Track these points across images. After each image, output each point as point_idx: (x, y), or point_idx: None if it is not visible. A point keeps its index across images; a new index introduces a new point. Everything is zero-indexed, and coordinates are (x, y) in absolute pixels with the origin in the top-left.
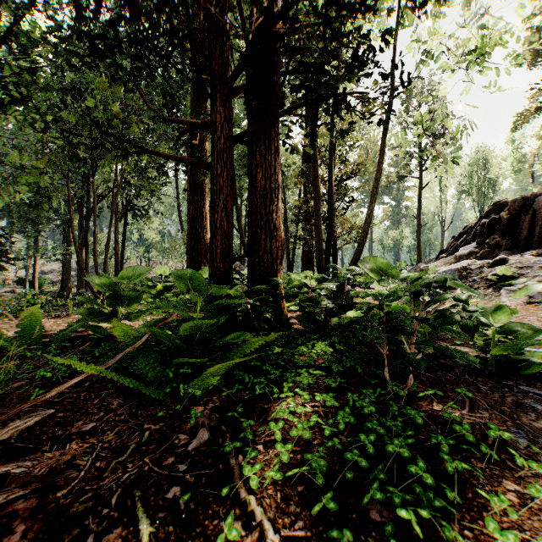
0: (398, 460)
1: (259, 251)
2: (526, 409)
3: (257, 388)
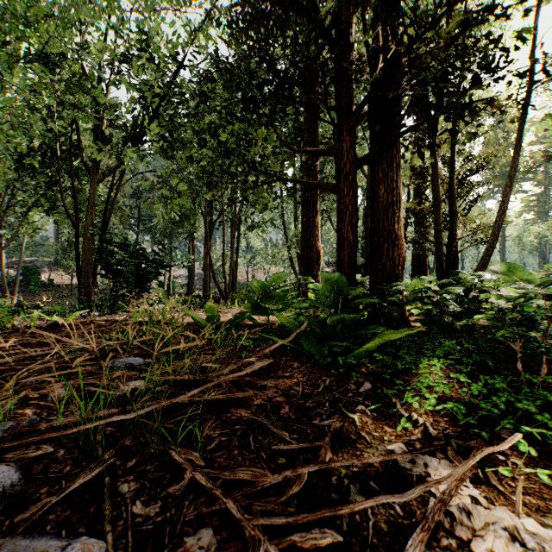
0: (526, 417)
1: (382, 258)
2: None
3: (398, 364)
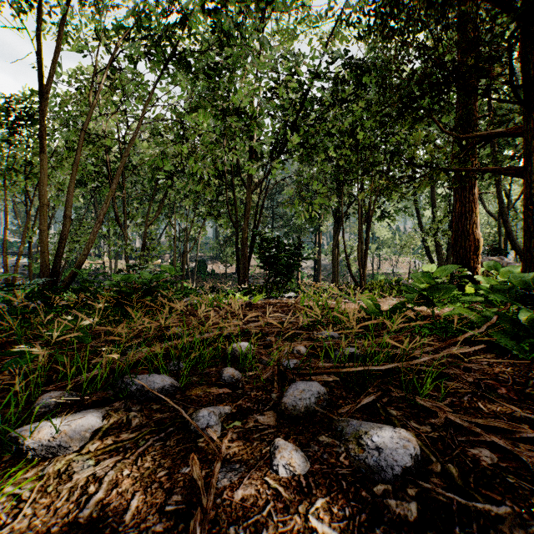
0: None
1: None
2: None
3: None
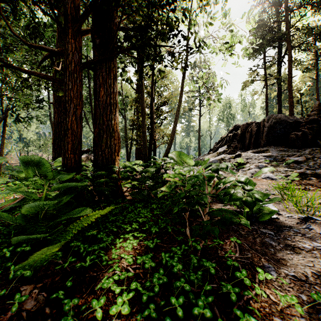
0: (201, 315)
1: (102, 146)
2: (268, 246)
3: (87, 259)
